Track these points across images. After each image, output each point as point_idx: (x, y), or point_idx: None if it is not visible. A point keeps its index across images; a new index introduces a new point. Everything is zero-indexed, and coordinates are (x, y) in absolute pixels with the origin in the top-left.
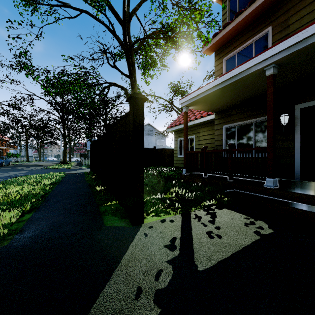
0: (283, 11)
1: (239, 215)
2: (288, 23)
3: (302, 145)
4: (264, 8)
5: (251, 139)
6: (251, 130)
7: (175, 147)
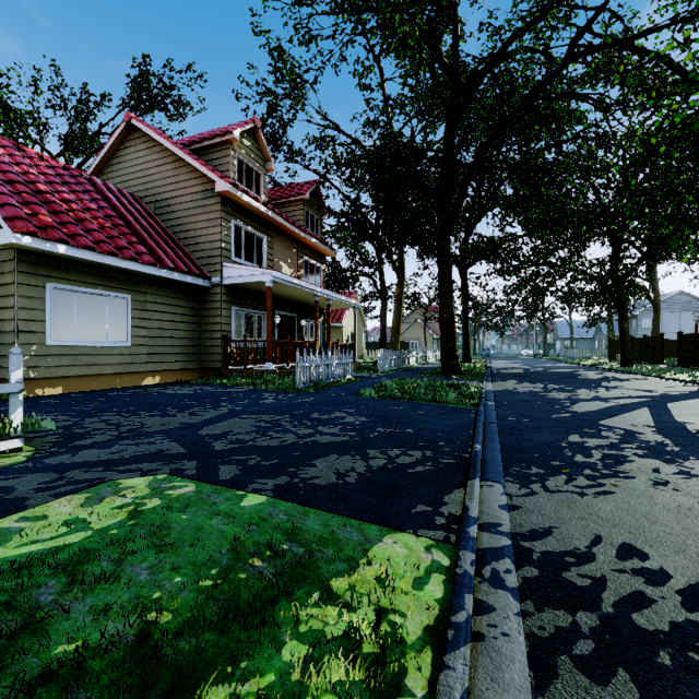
0: None
1: None
2: None
3: None
4: None
5: None
6: None
7: None
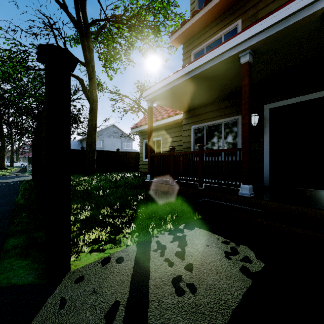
0: (253, 4)
1: (215, 237)
2: (257, 17)
3: (271, 148)
4: None
5: (220, 140)
6: (220, 131)
7: (141, 150)
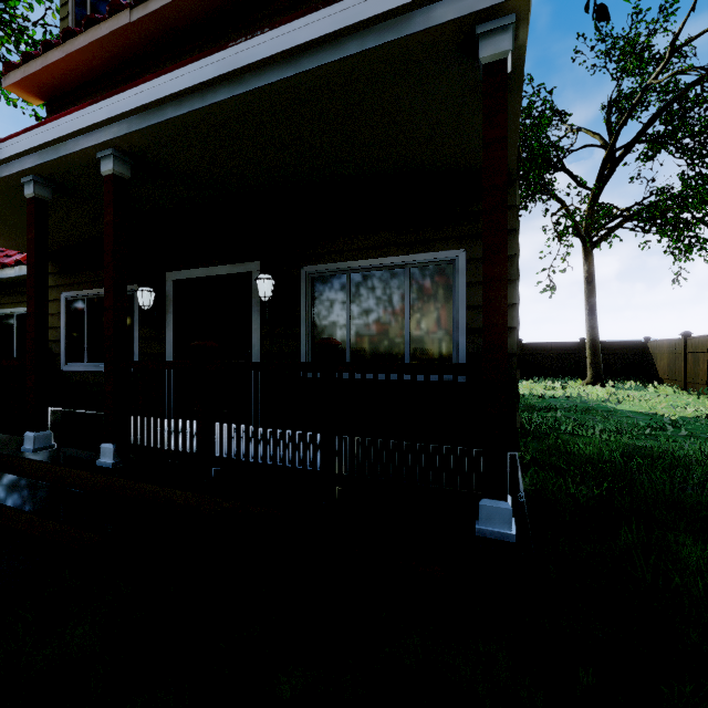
0: None
1: None
2: None
3: (177, 352)
4: (120, 52)
5: None
6: None
7: None
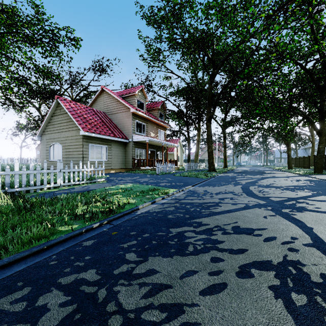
0: None
1: None
2: None
3: None
4: None
5: None
6: None
7: None
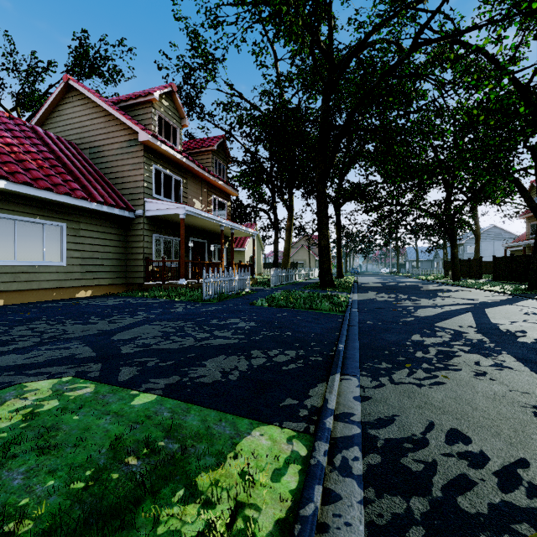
0: None
1: None
2: None
3: None
4: None
5: None
6: None
7: None
